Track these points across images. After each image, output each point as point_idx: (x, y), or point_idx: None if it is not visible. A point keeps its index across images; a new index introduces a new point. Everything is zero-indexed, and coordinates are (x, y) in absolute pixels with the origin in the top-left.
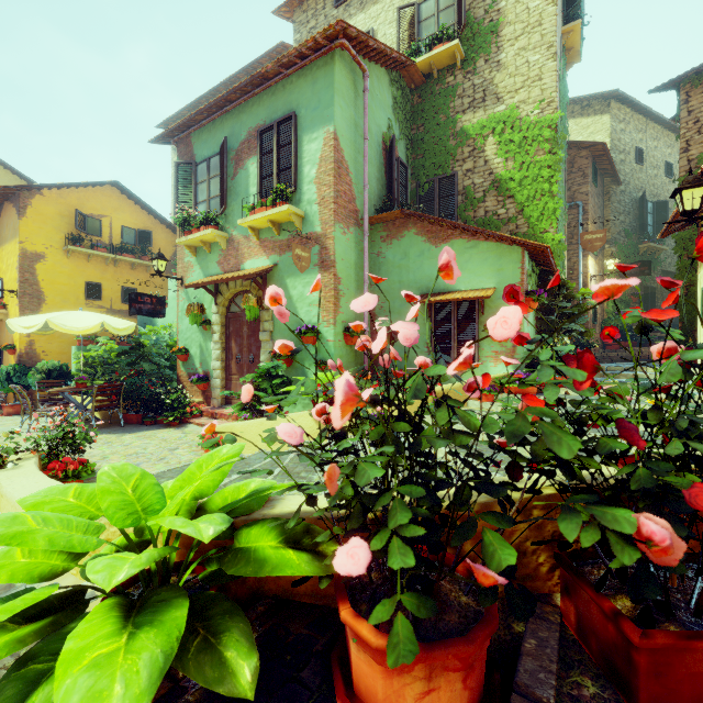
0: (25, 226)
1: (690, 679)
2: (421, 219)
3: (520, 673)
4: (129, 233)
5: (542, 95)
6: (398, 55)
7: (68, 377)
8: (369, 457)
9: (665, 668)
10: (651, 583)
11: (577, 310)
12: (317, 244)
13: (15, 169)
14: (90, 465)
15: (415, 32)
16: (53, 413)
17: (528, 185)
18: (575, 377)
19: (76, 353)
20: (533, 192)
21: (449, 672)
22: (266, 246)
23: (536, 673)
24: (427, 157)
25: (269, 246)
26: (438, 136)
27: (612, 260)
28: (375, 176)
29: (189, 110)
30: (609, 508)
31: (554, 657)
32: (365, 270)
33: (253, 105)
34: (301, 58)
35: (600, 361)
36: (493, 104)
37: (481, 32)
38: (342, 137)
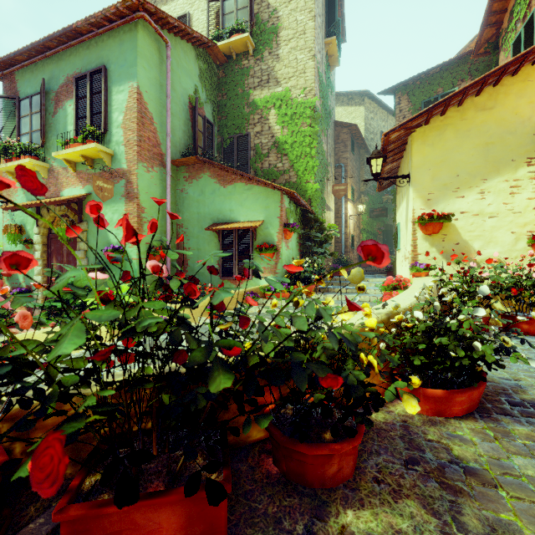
0: None
1: None
2: (212, 165)
3: None
4: None
5: (305, 84)
6: (199, 35)
7: None
8: None
9: (84, 534)
10: None
11: (323, 238)
12: (124, 178)
13: None
14: None
15: (220, 21)
16: None
17: (297, 147)
18: None
19: None
20: (300, 153)
21: None
22: (82, 177)
23: None
24: (229, 119)
25: (84, 177)
26: (237, 104)
27: (361, 205)
28: (181, 128)
29: None
30: None
31: (43, 533)
32: (167, 202)
33: (70, 55)
34: (110, 22)
35: None
36: (274, 86)
37: (266, 31)
38: (146, 93)
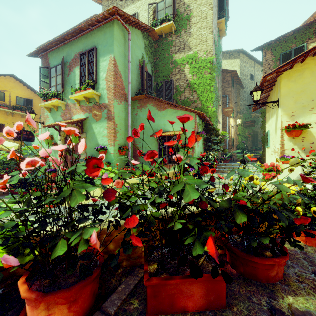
0: None
1: (168, 297)
2: (154, 99)
3: (106, 301)
4: (20, 100)
5: (207, 48)
6: (145, 25)
7: None
8: (18, 208)
9: (158, 293)
10: (116, 259)
11: (219, 140)
12: (106, 108)
13: None
14: None
15: (155, 16)
16: None
17: (202, 86)
18: (78, 170)
19: None
20: (203, 90)
21: (59, 305)
22: (83, 108)
23: (114, 301)
24: (160, 72)
25: (84, 109)
26: (165, 63)
27: (239, 120)
28: (135, 79)
29: None
30: (92, 227)
31: (127, 292)
32: (129, 121)
33: (77, 42)
34: (98, 22)
35: (234, 162)
36: (188, 51)
37: (183, 19)
38: (117, 60)
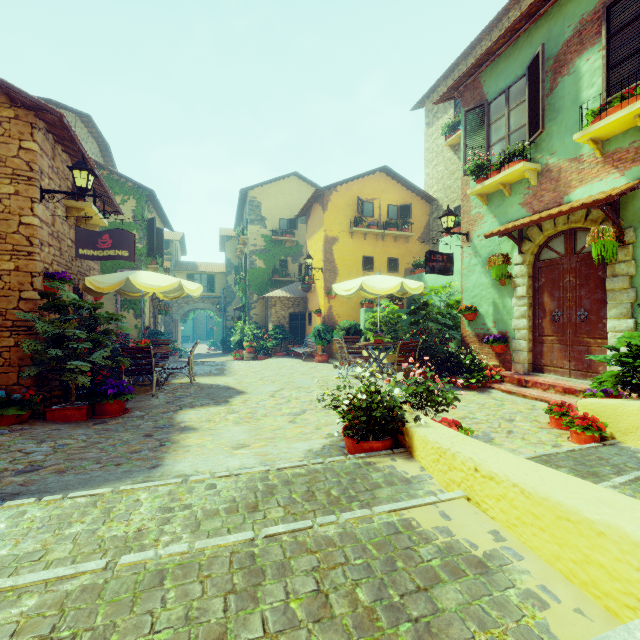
0: (327, 218)
1: None
2: None
3: None
4: (392, 210)
5: None
6: None
7: (360, 334)
8: None
9: None
10: None
11: None
12: None
13: (313, 183)
14: (467, 430)
15: None
16: (406, 365)
17: None
18: None
19: (367, 313)
20: None
21: None
22: (617, 159)
23: None
24: None
25: (625, 157)
26: None
27: None
28: None
29: (444, 78)
30: None
31: None
32: None
33: None
34: None
35: None
36: None
37: None
38: None
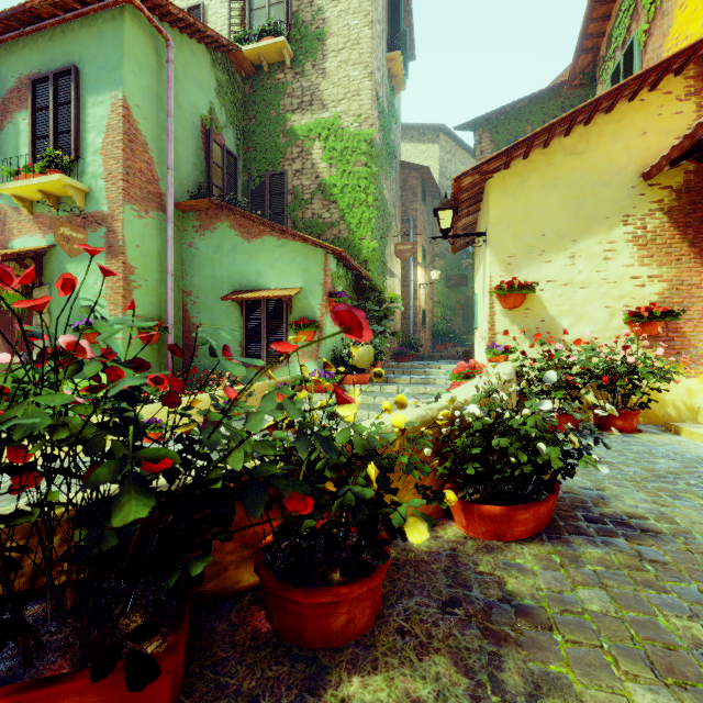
0: None
1: None
2: (232, 211)
3: None
4: None
5: (360, 109)
6: (216, 35)
7: None
8: None
9: None
10: None
11: (382, 313)
12: (104, 225)
13: None
14: None
15: (247, 19)
16: None
17: (349, 193)
18: None
19: None
20: (352, 200)
21: None
22: (41, 222)
23: None
24: (259, 151)
25: (45, 223)
26: (269, 131)
27: (435, 271)
28: (189, 159)
29: None
30: None
31: None
32: (168, 261)
33: (24, 47)
34: (83, 4)
35: (423, 360)
36: (320, 110)
37: (309, 36)
38: (136, 107)
